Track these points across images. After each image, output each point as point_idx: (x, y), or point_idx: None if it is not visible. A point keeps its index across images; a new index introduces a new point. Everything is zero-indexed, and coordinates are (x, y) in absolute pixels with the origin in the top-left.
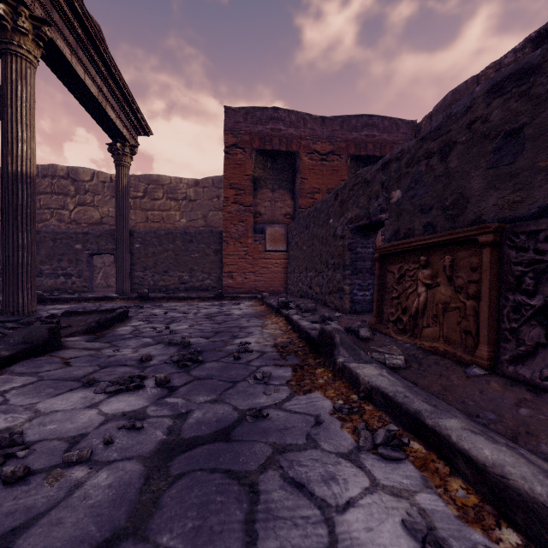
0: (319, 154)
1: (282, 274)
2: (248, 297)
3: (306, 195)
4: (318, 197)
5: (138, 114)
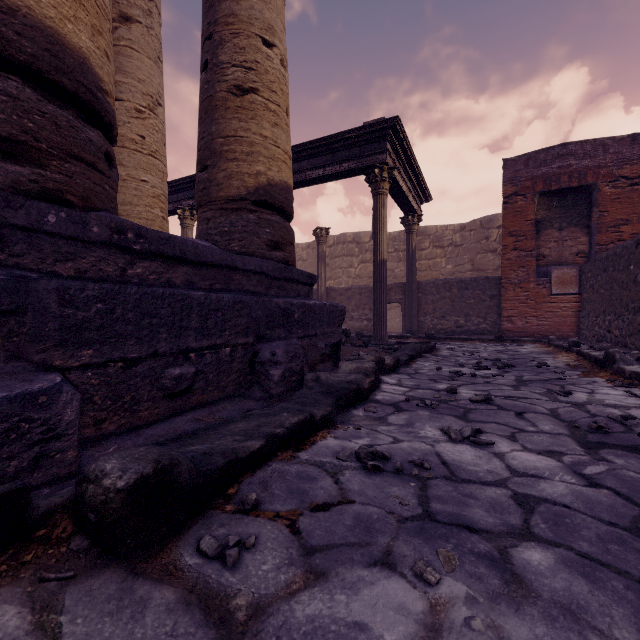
0: (627, 179)
1: (572, 318)
2: (531, 341)
3: (606, 230)
4: (626, 229)
5: (425, 190)
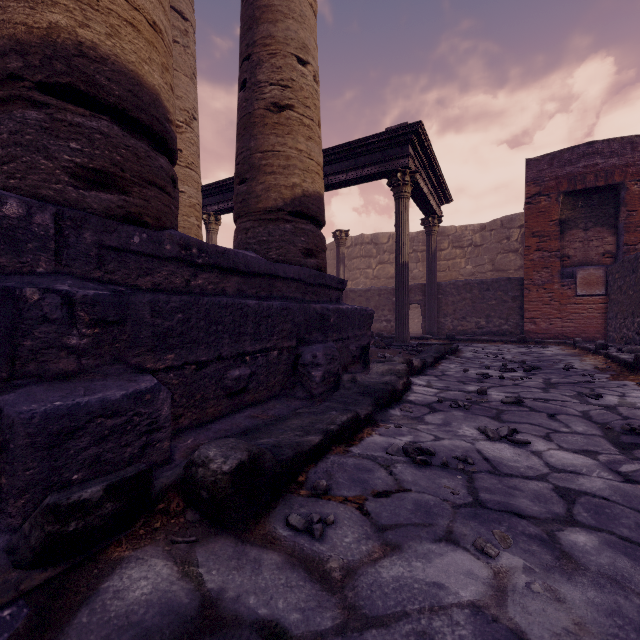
0: None
1: (598, 320)
2: (555, 342)
3: (634, 229)
4: None
5: (445, 191)
